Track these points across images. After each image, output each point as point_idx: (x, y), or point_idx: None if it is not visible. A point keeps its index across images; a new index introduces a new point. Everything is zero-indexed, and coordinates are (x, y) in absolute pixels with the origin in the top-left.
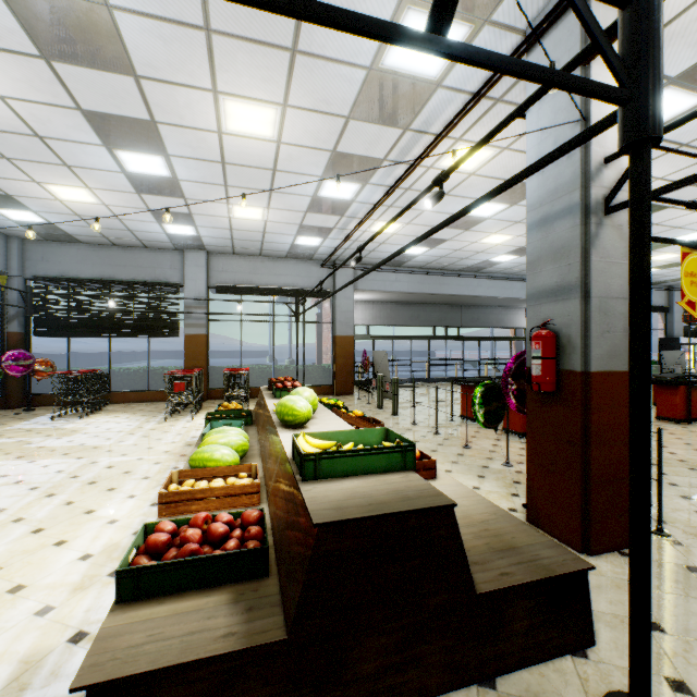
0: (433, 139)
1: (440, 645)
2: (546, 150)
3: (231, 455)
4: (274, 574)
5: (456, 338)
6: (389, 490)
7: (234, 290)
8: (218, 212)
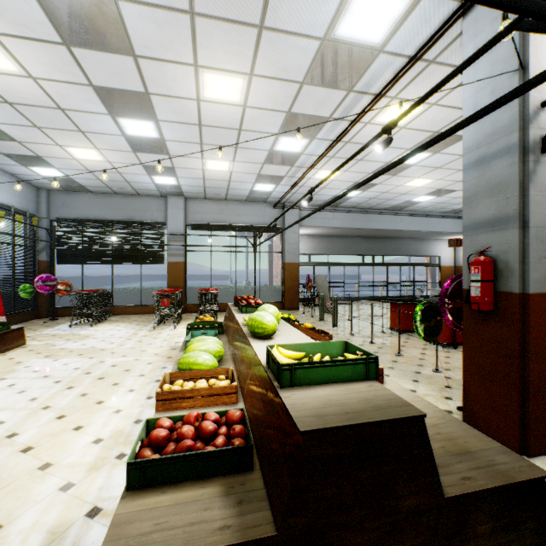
0: (373, 98)
1: (412, 543)
2: (482, 99)
3: (211, 360)
4: (257, 469)
5: (381, 264)
6: (359, 399)
7: (205, 227)
8: (194, 166)
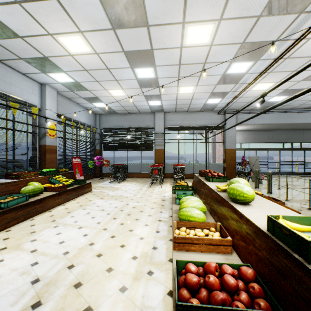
0: None
1: None
2: None
3: (202, 215)
4: None
5: (299, 149)
6: None
7: (175, 128)
8: (172, 92)
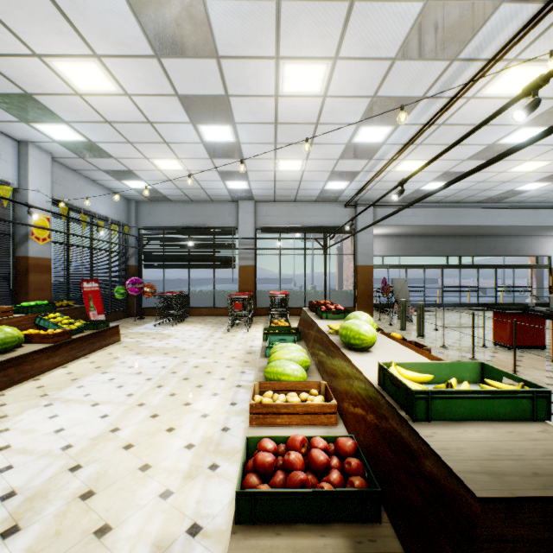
0: (485, 64)
1: None
2: None
3: (300, 371)
4: (386, 521)
5: (471, 266)
6: (542, 452)
7: (274, 230)
8: (266, 168)
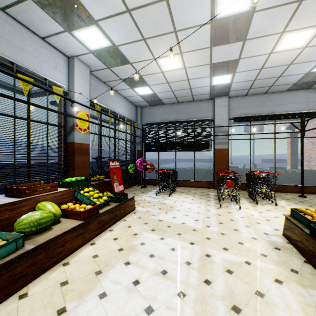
0: None
1: None
2: None
3: None
4: None
5: None
6: None
7: (246, 118)
8: (263, 50)
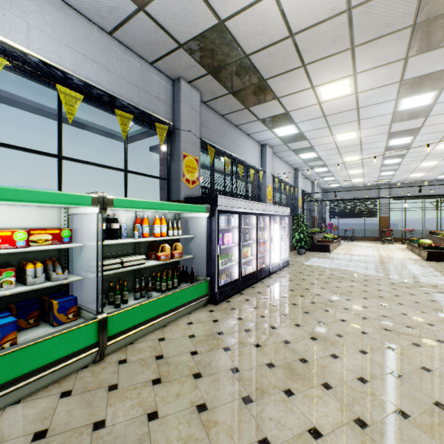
0: None
1: None
2: None
3: (430, 242)
4: None
5: None
6: None
7: (401, 198)
8: (403, 176)
